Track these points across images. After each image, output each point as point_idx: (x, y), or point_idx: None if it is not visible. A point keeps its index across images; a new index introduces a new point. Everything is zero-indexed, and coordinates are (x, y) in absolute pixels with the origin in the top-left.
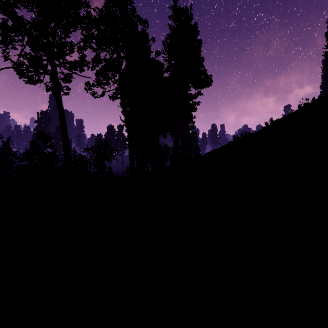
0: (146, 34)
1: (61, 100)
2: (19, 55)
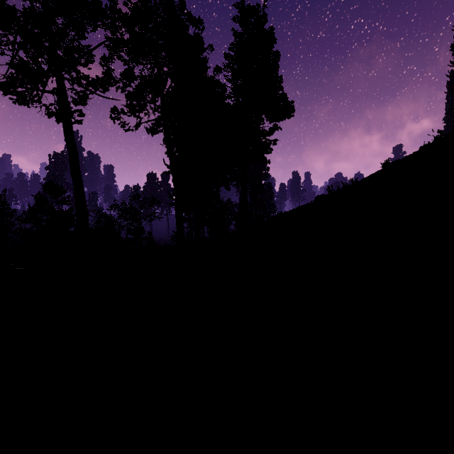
0: (200, 40)
1: (72, 131)
2: (9, 64)
